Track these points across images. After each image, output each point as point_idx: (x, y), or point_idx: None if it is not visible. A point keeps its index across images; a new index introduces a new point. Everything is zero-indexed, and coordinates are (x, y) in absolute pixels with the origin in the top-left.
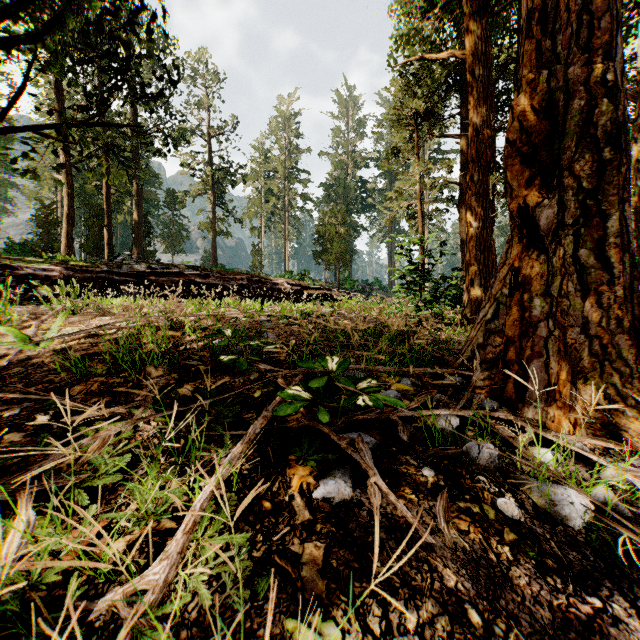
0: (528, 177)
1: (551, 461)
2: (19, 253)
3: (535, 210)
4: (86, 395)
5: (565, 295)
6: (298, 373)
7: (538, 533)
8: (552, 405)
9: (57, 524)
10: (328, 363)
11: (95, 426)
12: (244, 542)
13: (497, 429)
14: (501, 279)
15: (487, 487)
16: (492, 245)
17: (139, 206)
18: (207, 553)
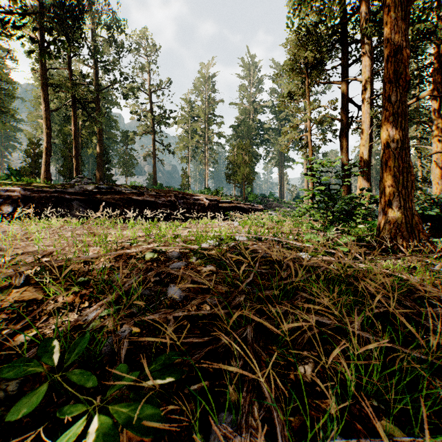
0: None
1: None
2: (15, 176)
3: None
4: None
5: None
6: None
7: None
8: None
9: None
10: None
11: None
12: None
13: None
14: None
15: None
16: (410, 166)
17: (100, 142)
18: None
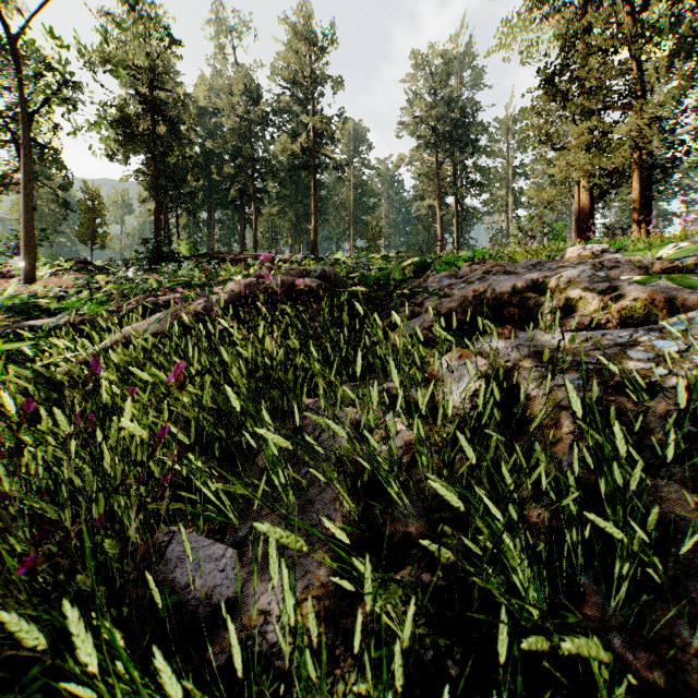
0: None
1: None
2: None
3: None
4: None
5: None
6: None
7: None
8: None
9: None
10: None
11: None
12: None
13: None
14: None
15: None
16: None
17: (459, 235)
18: None
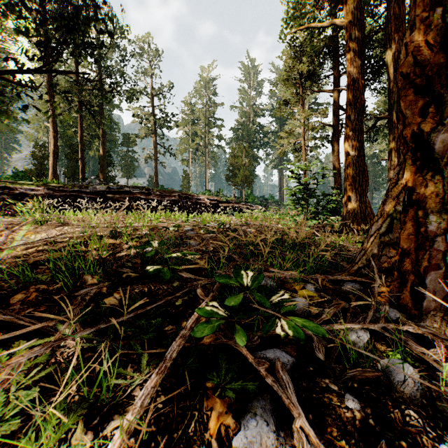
0: (421, 106)
1: None
2: (21, 178)
3: (429, 135)
4: (24, 304)
5: None
6: (215, 281)
7: None
8: None
9: None
10: (244, 278)
11: (9, 350)
12: None
13: (409, 345)
14: (394, 197)
15: (424, 429)
16: (365, 169)
17: (104, 145)
18: None
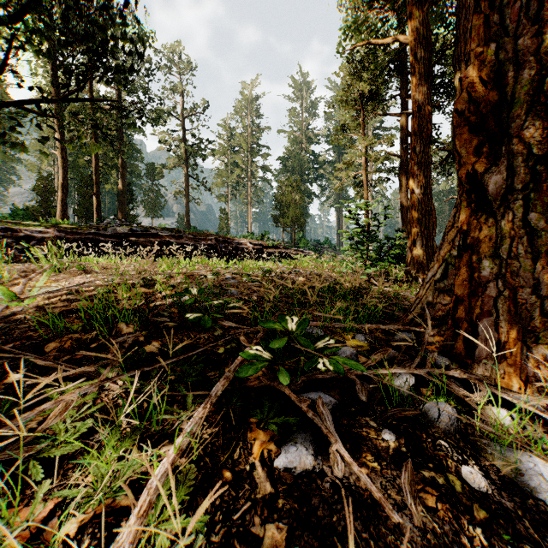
0: (476, 145)
1: (508, 422)
2: (22, 217)
3: (484, 176)
4: (59, 352)
5: (514, 257)
6: (259, 330)
7: (508, 509)
8: (502, 362)
9: (3, 507)
10: (288, 323)
11: (60, 388)
12: (201, 527)
13: (452, 388)
14: (449, 241)
15: (450, 454)
16: (432, 209)
17: (123, 177)
18: (162, 540)
